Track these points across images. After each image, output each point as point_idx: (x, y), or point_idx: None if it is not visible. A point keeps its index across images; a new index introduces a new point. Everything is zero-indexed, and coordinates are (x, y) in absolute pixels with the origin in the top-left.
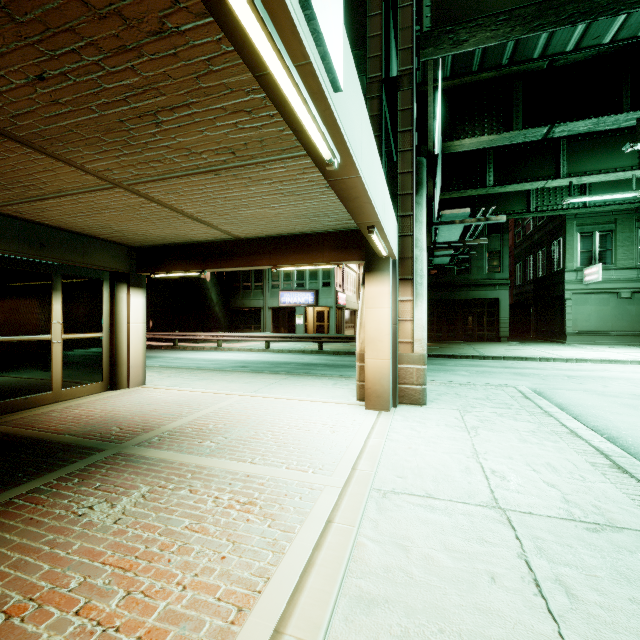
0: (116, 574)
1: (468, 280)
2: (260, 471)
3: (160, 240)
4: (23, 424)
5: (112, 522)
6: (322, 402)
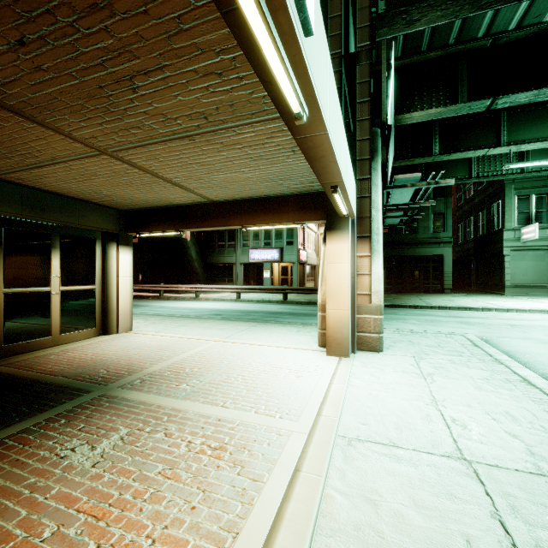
0: (89, 523)
1: (415, 239)
2: (231, 415)
3: (144, 204)
4: (24, 366)
5: (91, 465)
6: (287, 348)
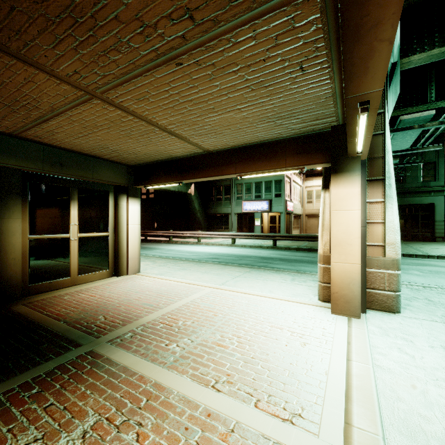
0: None
1: (402, 188)
2: (224, 407)
3: (148, 158)
4: (39, 306)
5: None
6: (284, 300)
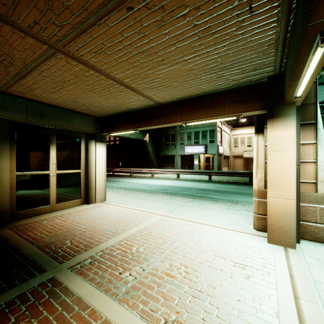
0: None
1: None
2: None
3: (110, 110)
4: (21, 230)
5: None
6: (223, 228)
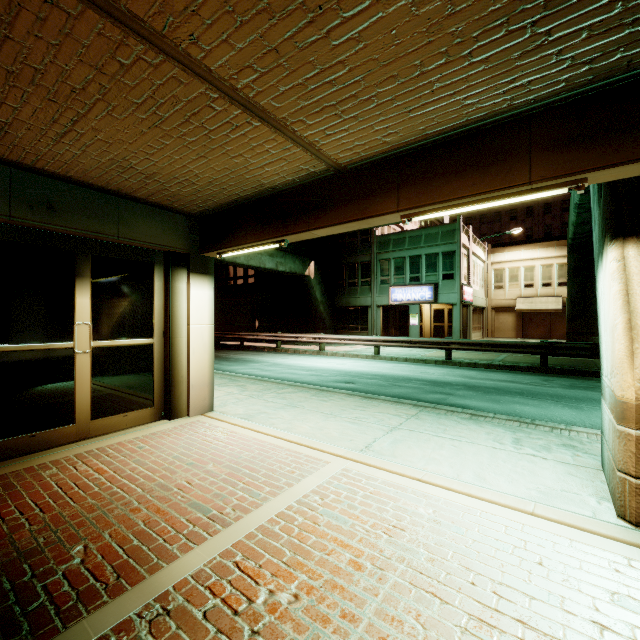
0: None
1: None
2: None
3: (218, 194)
4: None
5: None
6: (527, 513)
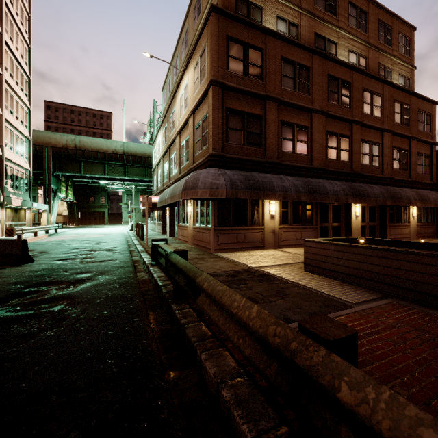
0: None
1: (94, 205)
2: None
3: None
4: None
5: None
6: None
